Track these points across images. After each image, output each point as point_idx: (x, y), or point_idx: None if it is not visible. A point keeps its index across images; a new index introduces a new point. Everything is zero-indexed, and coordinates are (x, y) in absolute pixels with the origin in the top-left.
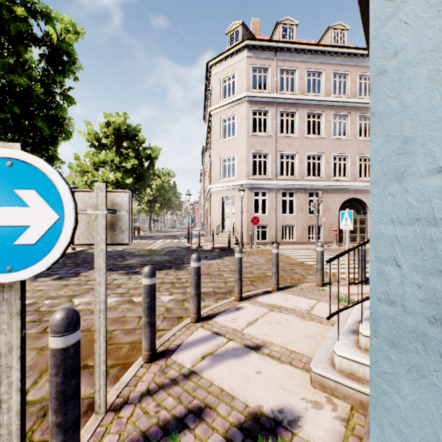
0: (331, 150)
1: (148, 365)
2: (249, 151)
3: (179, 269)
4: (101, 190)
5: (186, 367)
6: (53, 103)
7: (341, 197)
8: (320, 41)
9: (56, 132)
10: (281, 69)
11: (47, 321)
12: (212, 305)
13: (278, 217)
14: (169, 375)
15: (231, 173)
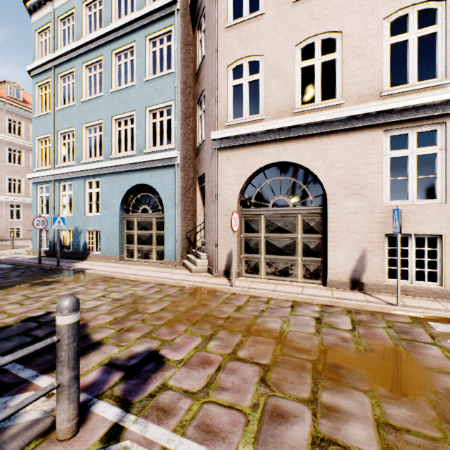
0: None
1: None
2: None
3: None
4: None
5: None
6: None
7: None
8: None
9: None
10: (10, 117)
11: None
12: None
13: (7, 222)
14: None
15: None
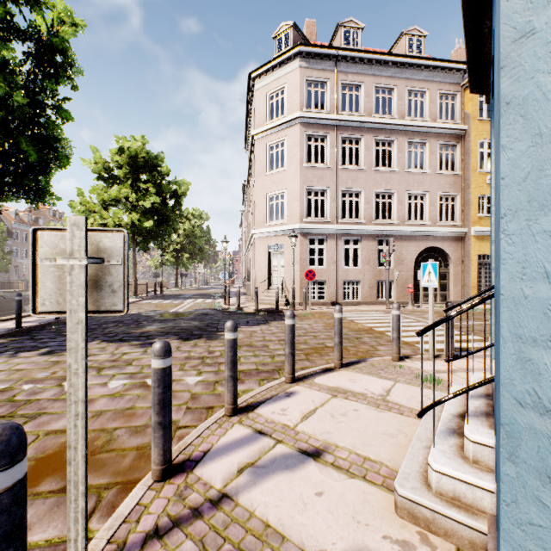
0: (405, 186)
1: (160, 486)
2: (303, 187)
3: (212, 339)
4: (78, 227)
5: (215, 487)
6: (42, 118)
7: (417, 245)
8: (391, 49)
9: (47, 157)
10: (343, 83)
11: (23, 416)
12: (254, 390)
13: (339, 271)
14: (189, 501)
15: (280, 215)
